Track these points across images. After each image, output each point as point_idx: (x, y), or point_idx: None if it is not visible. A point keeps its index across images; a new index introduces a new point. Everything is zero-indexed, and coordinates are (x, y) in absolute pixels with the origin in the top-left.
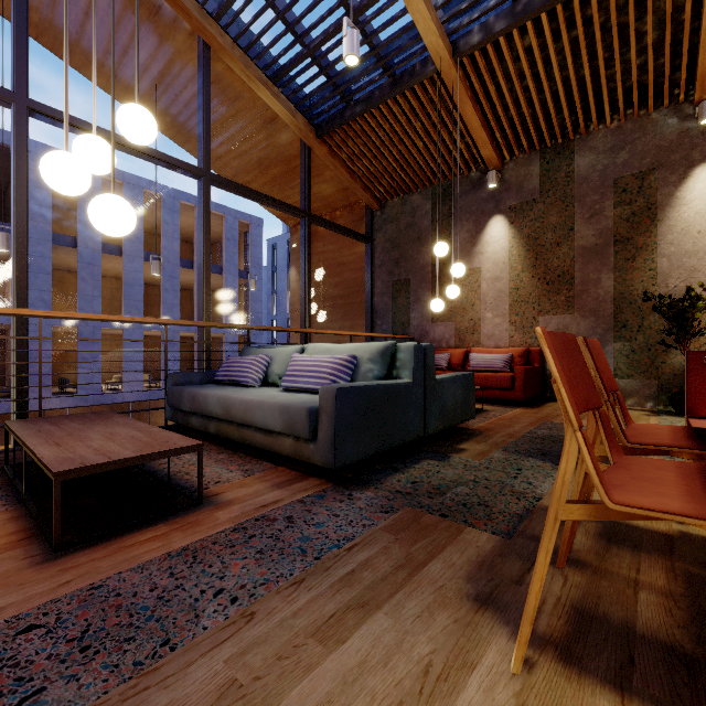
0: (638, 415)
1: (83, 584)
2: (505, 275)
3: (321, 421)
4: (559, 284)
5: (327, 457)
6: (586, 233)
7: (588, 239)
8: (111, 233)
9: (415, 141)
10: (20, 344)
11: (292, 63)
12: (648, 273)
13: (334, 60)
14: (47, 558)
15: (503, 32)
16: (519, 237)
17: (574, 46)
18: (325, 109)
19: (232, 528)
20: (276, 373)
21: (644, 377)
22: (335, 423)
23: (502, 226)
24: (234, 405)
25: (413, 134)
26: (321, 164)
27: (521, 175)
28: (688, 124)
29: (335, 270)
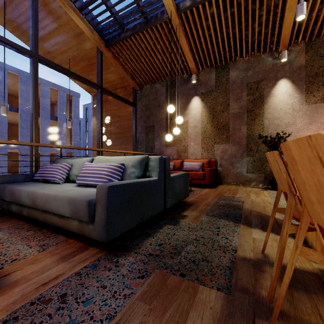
0: (258, 190)
1: None
2: (199, 125)
3: (97, 209)
4: (223, 130)
5: (101, 234)
6: (235, 107)
7: (235, 110)
8: None
9: (157, 55)
10: None
11: (90, 1)
12: (260, 126)
13: (115, 3)
14: None
15: (201, 2)
16: (205, 107)
17: (232, 17)
18: (110, 31)
19: (1, 321)
20: (74, 174)
21: (259, 173)
22: (107, 210)
23: (198, 102)
24: (38, 197)
25: (156, 51)
26: (109, 63)
27: (206, 78)
28: (276, 61)
29: (117, 119)
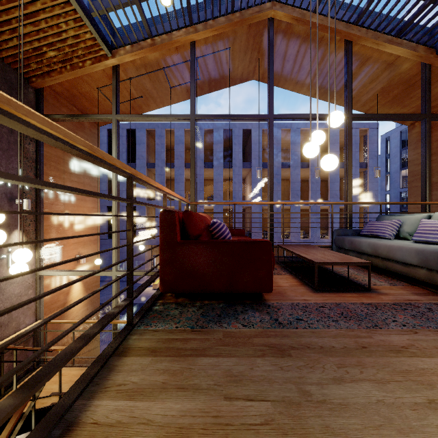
0: None
1: (332, 301)
2: None
3: None
4: None
5: None
6: None
7: None
8: (329, 170)
9: None
10: (271, 215)
11: (414, 16)
12: None
13: None
14: (314, 291)
15: None
16: None
17: None
18: None
19: (392, 303)
20: (406, 231)
21: None
22: None
23: None
24: (380, 247)
25: None
26: None
27: None
28: None
29: None
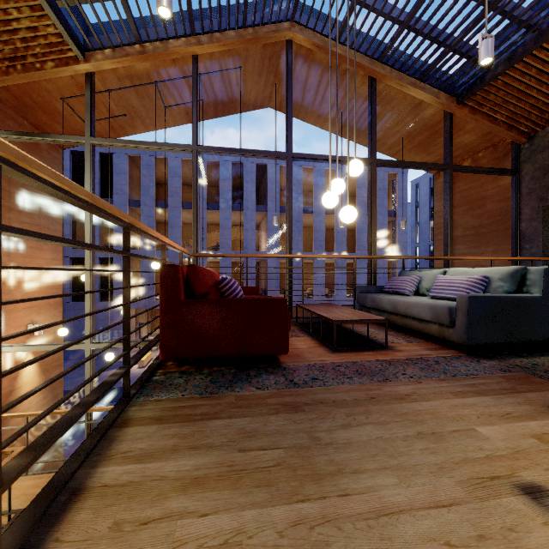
0: None
1: (349, 360)
2: None
3: (457, 315)
4: None
5: (461, 337)
6: None
7: None
8: (348, 222)
9: None
10: (289, 270)
11: (436, 62)
12: None
13: (473, 44)
14: (332, 352)
15: None
16: None
17: None
18: (466, 81)
19: (405, 359)
20: (424, 287)
21: None
22: (468, 317)
23: None
24: (399, 304)
25: None
26: (462, 121)
27: None
28: None
29: (477, 204)
